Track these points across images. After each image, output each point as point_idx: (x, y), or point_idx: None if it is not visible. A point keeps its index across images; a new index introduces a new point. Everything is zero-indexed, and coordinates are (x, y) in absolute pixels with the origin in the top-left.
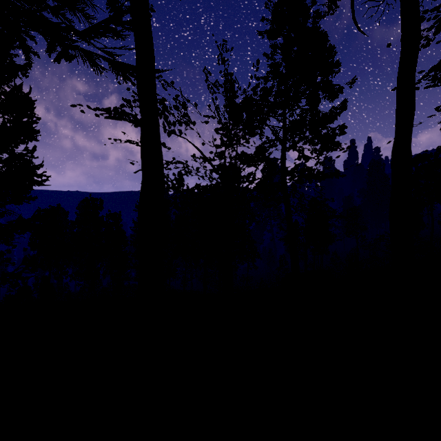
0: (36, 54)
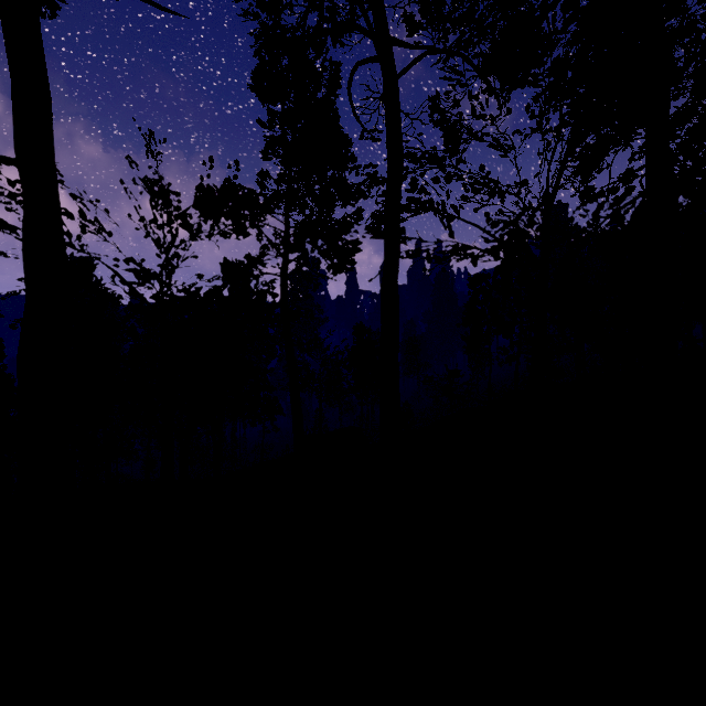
0: None
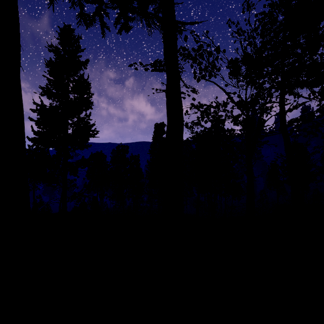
0: (108, 28)
